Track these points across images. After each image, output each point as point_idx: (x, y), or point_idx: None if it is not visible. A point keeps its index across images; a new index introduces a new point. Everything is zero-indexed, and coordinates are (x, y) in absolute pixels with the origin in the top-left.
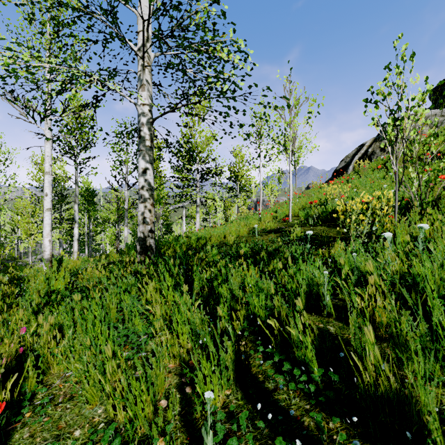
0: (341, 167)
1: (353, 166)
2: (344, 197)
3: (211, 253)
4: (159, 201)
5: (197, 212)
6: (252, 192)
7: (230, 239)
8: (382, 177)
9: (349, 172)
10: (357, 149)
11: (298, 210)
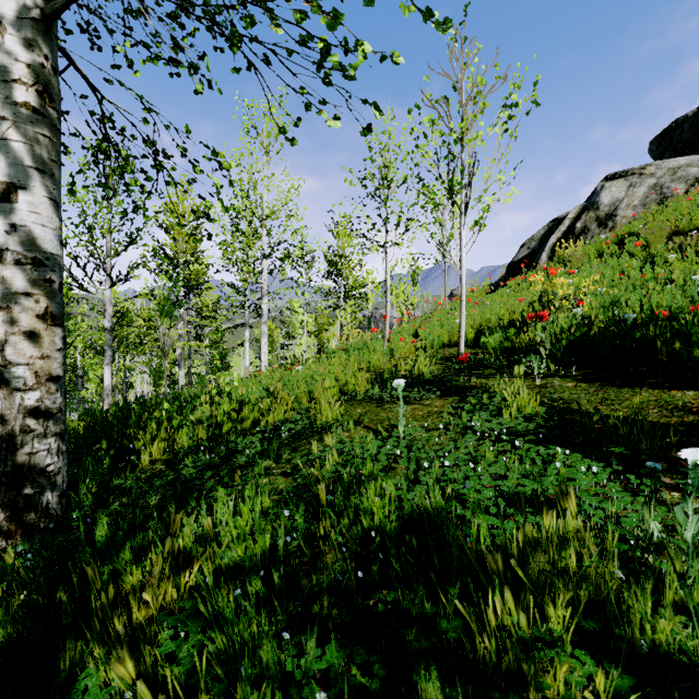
0: (521, 257)
1: (548, 254)
2: (583, 304)
3: (233, 524)
4: (170, 311)
5: (264, 335)
6: (368, 299)
7: (323, 414)
8: (640, 267)
9: (541, 263)
10: (548, 227)
11: (473, 333)
